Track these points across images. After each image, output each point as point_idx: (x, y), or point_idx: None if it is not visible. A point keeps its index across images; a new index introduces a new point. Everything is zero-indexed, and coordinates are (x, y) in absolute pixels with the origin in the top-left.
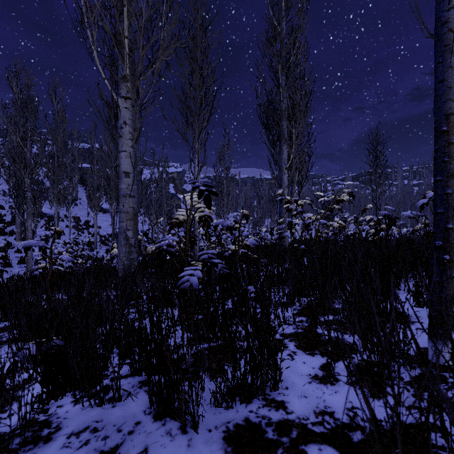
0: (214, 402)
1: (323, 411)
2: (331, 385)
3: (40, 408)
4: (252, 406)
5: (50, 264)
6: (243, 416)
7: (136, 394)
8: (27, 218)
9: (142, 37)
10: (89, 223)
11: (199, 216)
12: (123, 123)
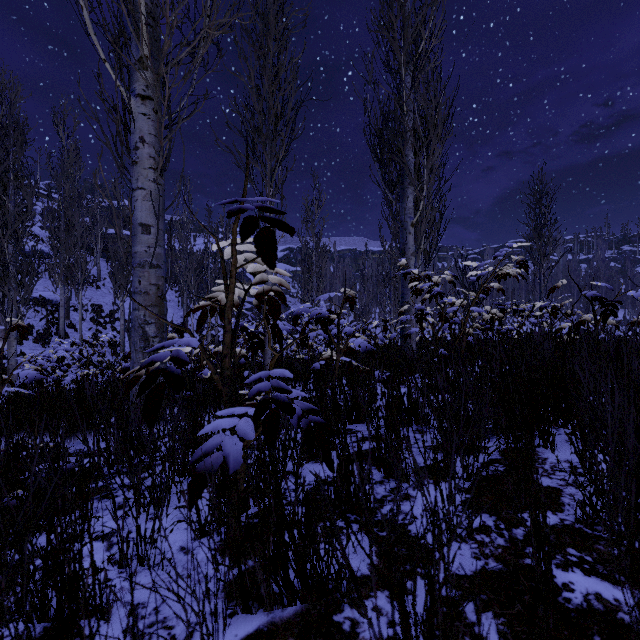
0: None
1: None
2: None
3: None
4: None
5: None
6: None
7: None
8: (8, 305)
9: None
10: (114, 315)
11: (257, 293)
12: (138, 141)
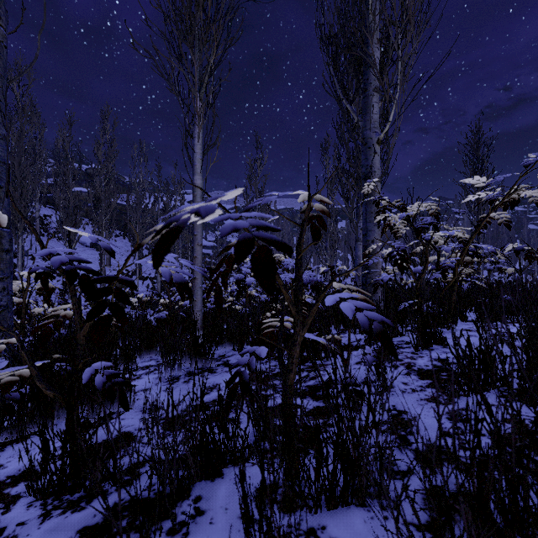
0: None
1: None
2: None
3: None
4: None
5: None
6: None
7: None
8: None
9: None
10: None
11: None
12: None
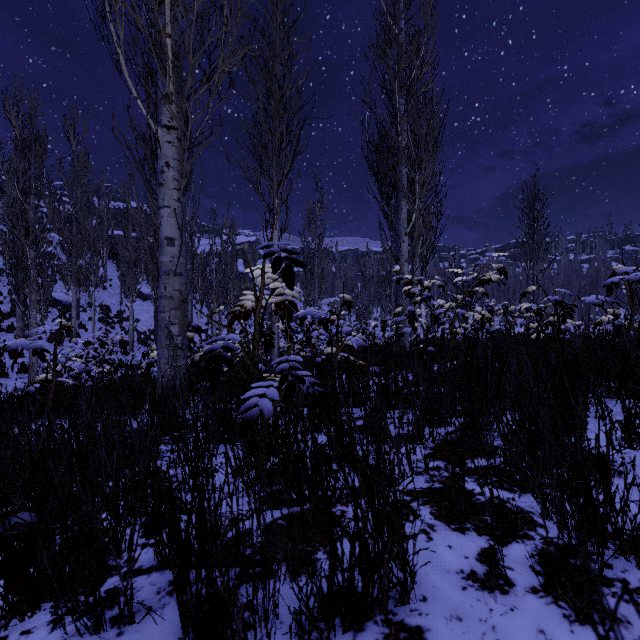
0: (297, 630)
1: None
2: (502, 594)
3: None
4: (364, 639)
5: (53, 375)
6: None
7: (162, 607)
8: (30, 306)
9: (194, 38)
10: (122, 315)
11: (276, 302)
12: (164, 165)
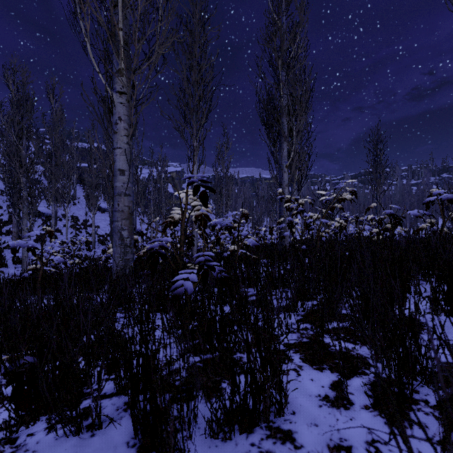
0: (209, 432)
1: (338, 446)
2: (345, 410)
3: (5, 438)
4: (253, 438)
5: (41, 265)
6: (244, 450)
7: (120, 418)
8: (22, 217)
9: (138, 30)
10: (87, 223)
11: (195, 215)
12: (117, 119)
